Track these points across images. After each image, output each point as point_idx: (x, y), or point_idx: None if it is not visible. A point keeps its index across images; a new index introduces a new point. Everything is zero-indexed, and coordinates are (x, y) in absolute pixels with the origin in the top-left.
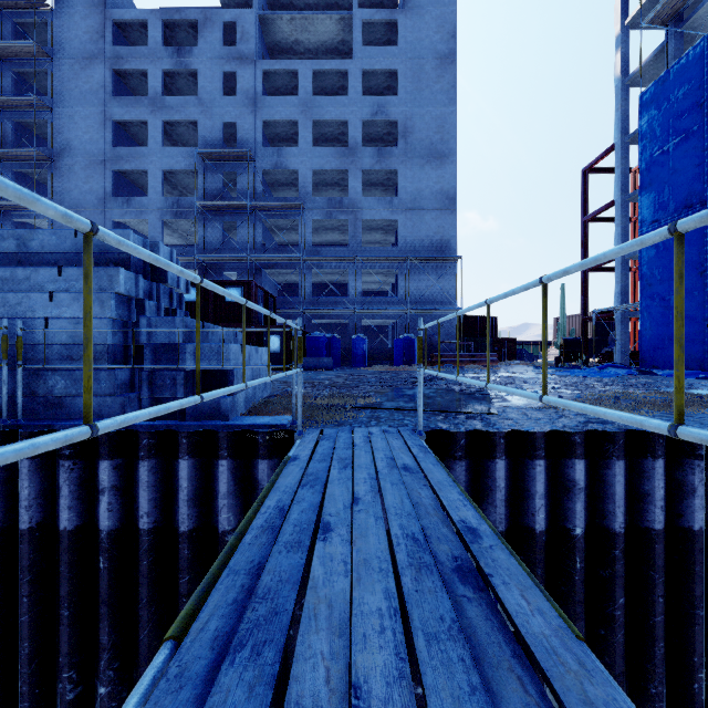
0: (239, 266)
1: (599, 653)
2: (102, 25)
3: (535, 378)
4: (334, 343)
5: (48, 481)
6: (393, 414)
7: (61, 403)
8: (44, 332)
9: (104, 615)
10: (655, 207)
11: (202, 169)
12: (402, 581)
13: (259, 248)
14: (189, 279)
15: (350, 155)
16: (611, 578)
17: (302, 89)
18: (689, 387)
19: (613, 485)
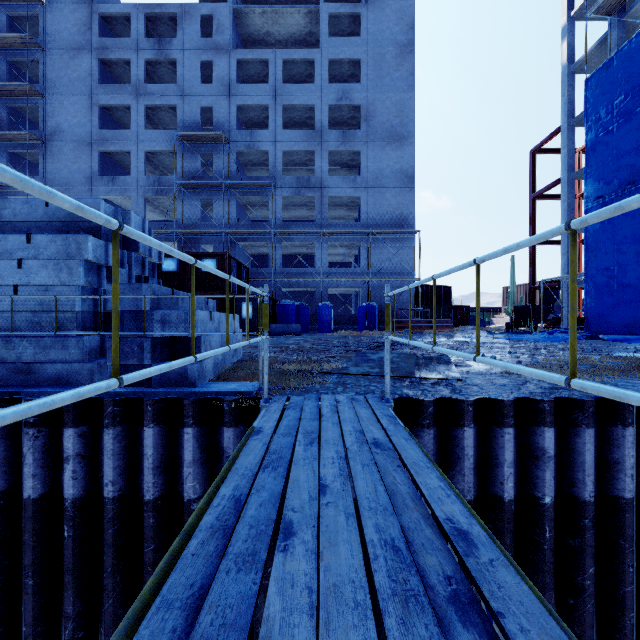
0: (215, 239)
1: (567, 622)
2: (89, 18)
3: (490, 343)
4: (302, 310)
5: (13, 449)
6: (359, 379)
7: (30, 369)
8: (11, 299)
9: (68, 584)
10: (600, 184)
11: (181, 150)
12: (384, 625)
13: (233, 223)
14: (98, 222)
15: (316, 137)
16: (580, 547)
17: (273, 76)
18: (639, 352)
19: (582, 453)
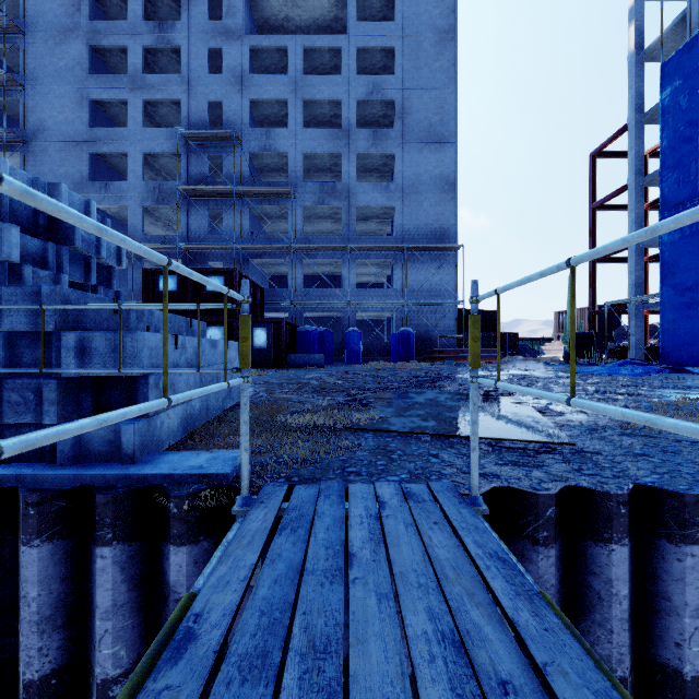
0: (225, 255)
1: None
2: None
3: (558, 378)
4: (326, 338)
5: None
6: (408, 441)
7: None
8: None
9: None
10: (679, 188)
11: (186, 152)
12: None
13: (246, 236)
14: None
15: (343, 137)
16: None
17: (292, 66)
18: None
19: None
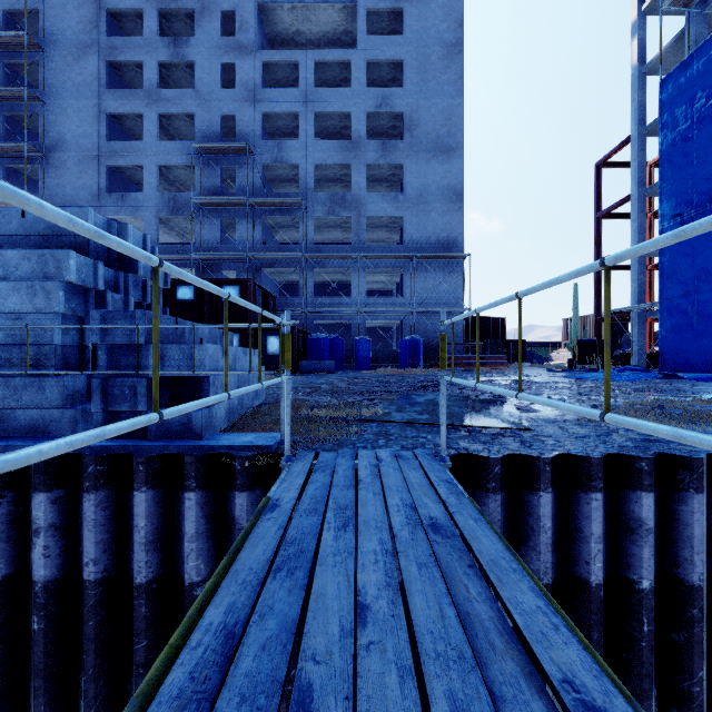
0: (238, 264)
1: None
2: (96, 15)
3: (554, 383)
4: (337, 345)
5: None
6: (404, 429)
7: None
8: None
9: (39, 690)
10: (677, 200)
11: (200, 164)
12: None
13: (258, 246)
14: None
15: (353, 149)
16: (687, 643)
17: (303, 80)
18: None
19: (690, 524)
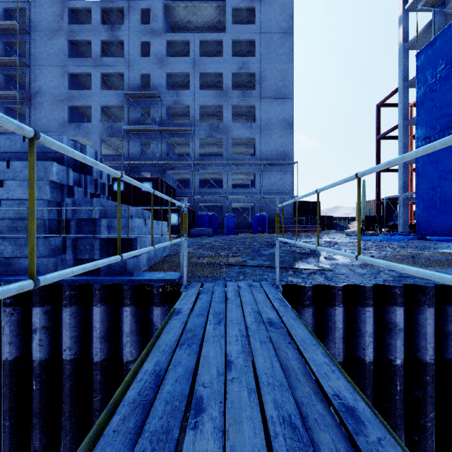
0: (151, 168)
1: None
2: (61, 11)
3: (349, 242)
4: (213, 219)
5: None
6: (255, 270)
7: (9, 262)
8: None
9: (36, 425)
10: (427, 128)
11: (127, 105)
12: None
13: (164, 156)
14: (8, 127)
15: (224, 95)
16: (423, 397)
17: (192, 52)
18: None
19: (425, 326)
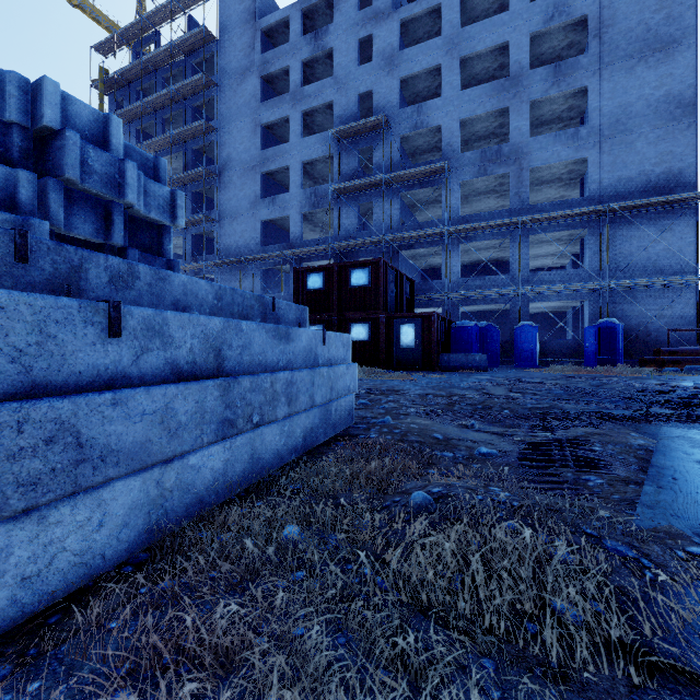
0: (374, 250)
1: None
2: (253, 38)
3: None
4: (489, 334)
5: None
6: None
7: None
8: None
9: None
10: None
11: (338, 152)
12: None
13: (396, 227)
14: None
15: (511, 87)
16: None
17: (447, 24)
18: None
19: None
